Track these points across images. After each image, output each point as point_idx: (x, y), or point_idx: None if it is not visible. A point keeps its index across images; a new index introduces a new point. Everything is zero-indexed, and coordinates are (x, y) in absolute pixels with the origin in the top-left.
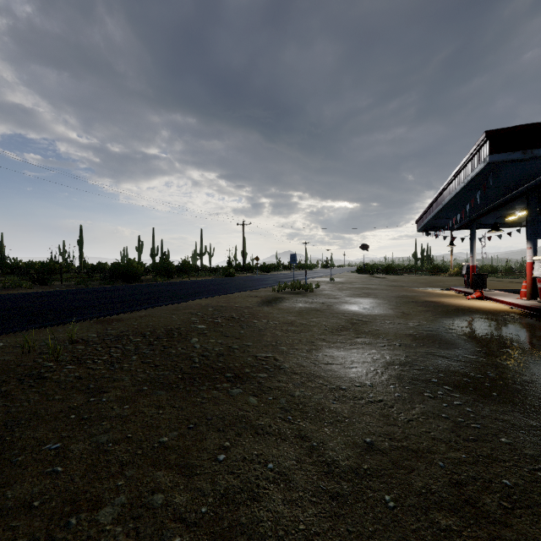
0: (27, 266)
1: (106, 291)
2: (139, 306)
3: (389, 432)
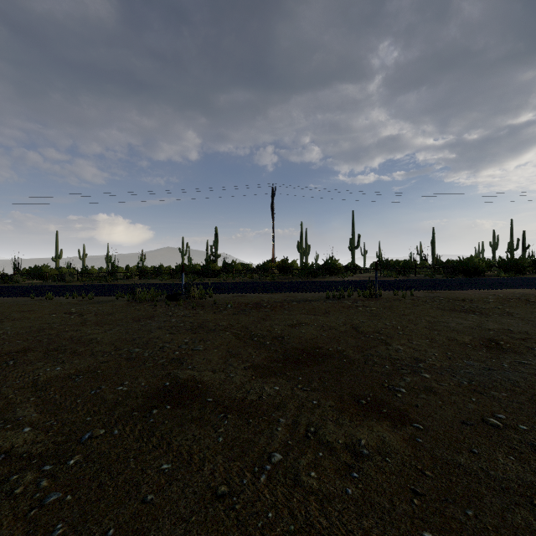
0: (394, 264)
1: (443, 280)
2: (457, 288)
3: (528, 331)
